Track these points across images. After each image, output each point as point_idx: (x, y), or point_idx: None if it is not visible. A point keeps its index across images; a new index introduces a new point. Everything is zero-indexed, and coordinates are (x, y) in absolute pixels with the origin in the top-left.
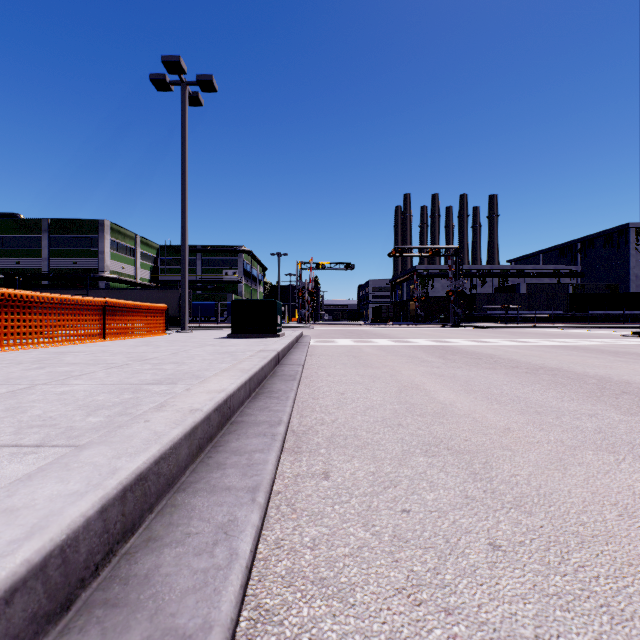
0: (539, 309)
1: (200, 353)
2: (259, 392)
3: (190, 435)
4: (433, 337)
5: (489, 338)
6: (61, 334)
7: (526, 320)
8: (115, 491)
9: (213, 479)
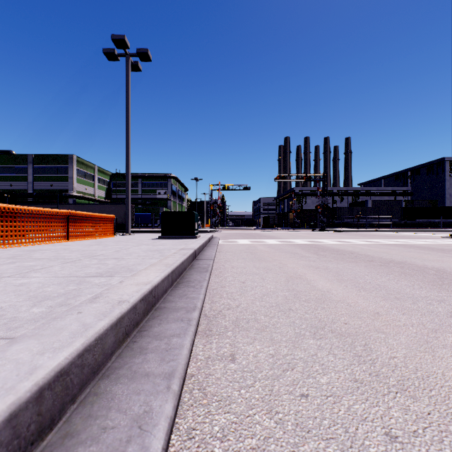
0: (381, 218)
1: (136, 251)
2: (179, 282)
3: (116, 325)
4: (307, 238)
5: (347, 239)
6: (35, 236)
7: (372, 226)
8: (28, 394)
9: (135, 364)
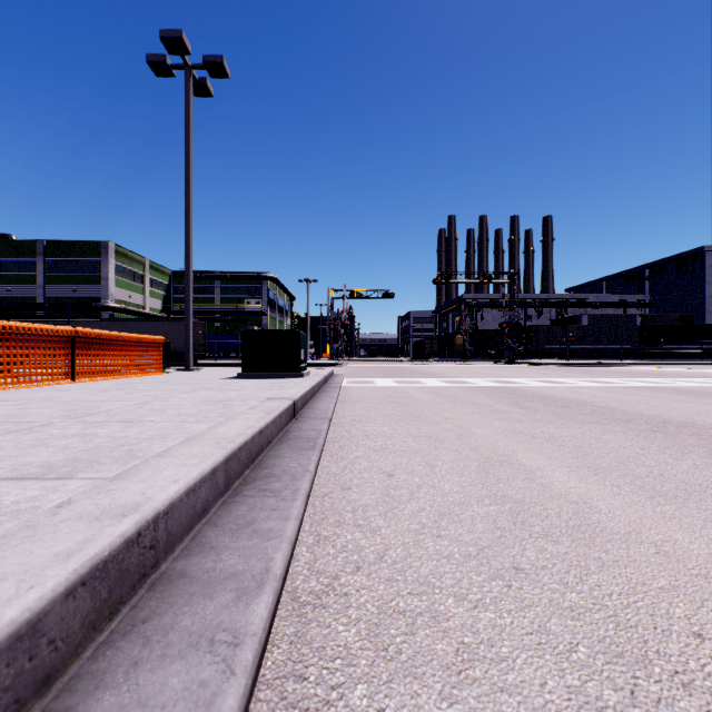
0: (604, 343)
1: (182, 402)
2: (249, 478)
3: None
4: (491, 376)
5: (559, 377)
6: (4, 374)
7: (589, 356)
8: None
9: None
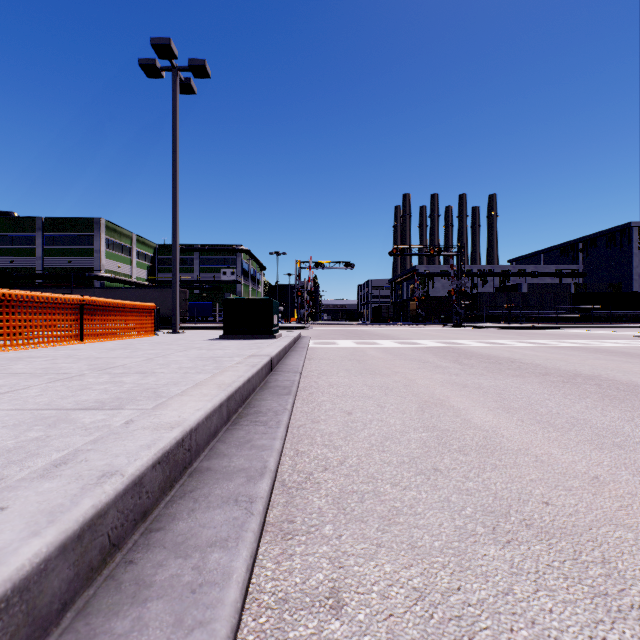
0: (542, 309)
1: (180, 359)
2: (242, 413)
3: (80, 537)
4: (438, 338)
5: (498, 339)
6: (27, 336)
7: (528, 320)
8: None
9: None
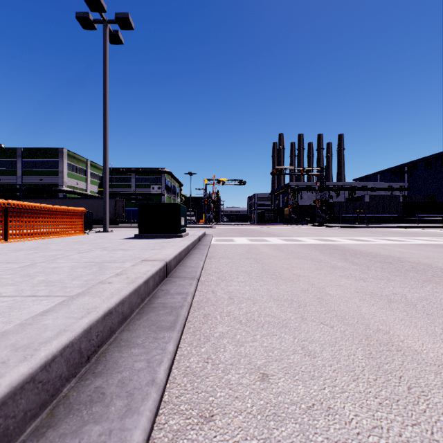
0: (380, 213)
1: (64, 264)
2: (61, 406)
3: None
4: (313, 235)
5: (360, 236)
6: None
7: (369, 221)
8: None
9: None
